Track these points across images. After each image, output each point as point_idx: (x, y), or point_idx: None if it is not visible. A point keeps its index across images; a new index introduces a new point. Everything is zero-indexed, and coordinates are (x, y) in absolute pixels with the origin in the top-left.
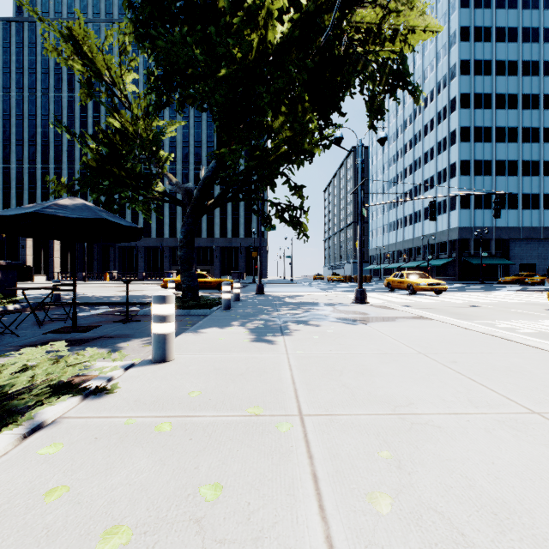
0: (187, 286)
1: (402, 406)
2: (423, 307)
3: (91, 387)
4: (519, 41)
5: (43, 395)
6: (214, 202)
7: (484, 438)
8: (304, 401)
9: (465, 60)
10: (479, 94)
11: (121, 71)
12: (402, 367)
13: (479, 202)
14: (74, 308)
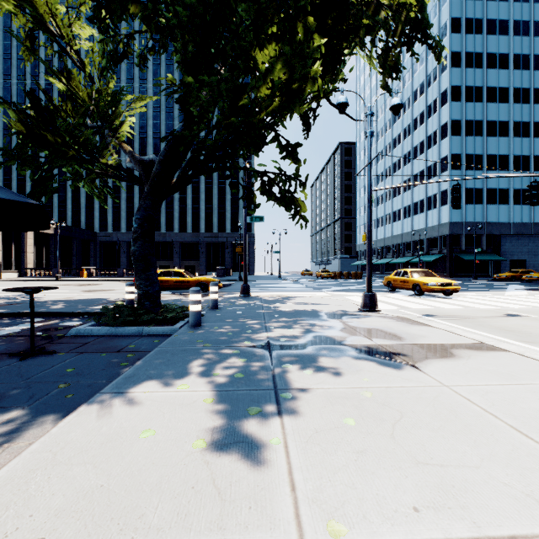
0: (143, 292)
1: None
2: (451, 317)
3: None
4: (510, 34)
5: None
6: (180, 178)
7: None
8: None
9: (456, 52)
10: (471, 87)
11: (69, 19)
12: None
13: (470, 196)
14: None
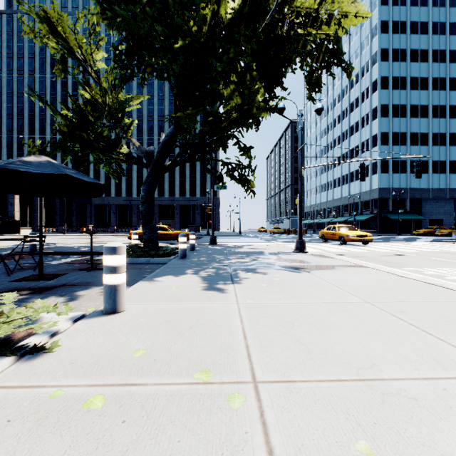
0: (148, 237)
1: (365, 368)
2: (355, 256)
3: (28, 345)
4: (429, 33)
5: None
6: (172, 162)
7: None
8: (258, 362)
9: (384, 49)
10: (396, 77)
11: (91, 49)
12: (353, 318)
13: (396, 167)
14: (40, 257)
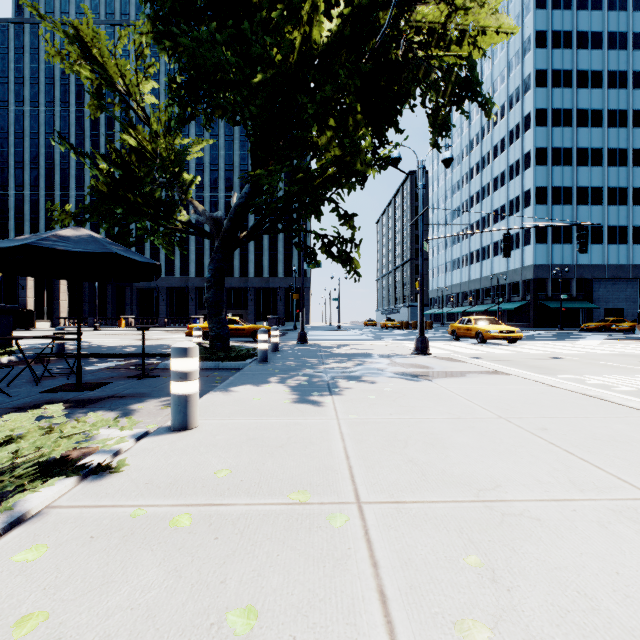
0: (216, 334)
1: (487, 489)
2: (496, 359)
3: (91, 464)
4: (604, 48)
5: (26, 478)
6: (248, 233)
7: (599, 536)
8: (362, 483)
9: (541, 70)
10: (558, 110)
11: (137, 79)
12: (481, 436)
13: (557, 235)
14: (78, 361)
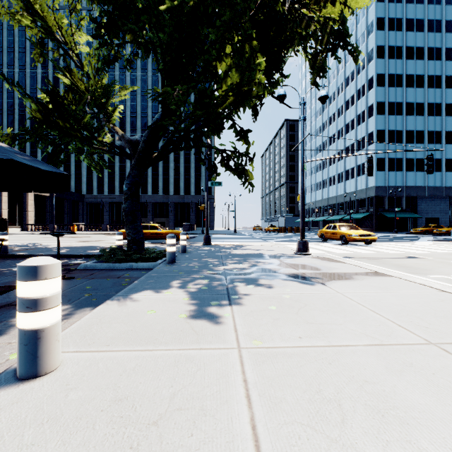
0: (132, 238)
1: None
2: (364, 258)
3: None
4: (425, 31)
5: None
6: (159, 153)
7: None
8: None
9: (380, 46)
10: (392, 75)
11: (72, 30)
12: (436, 387)
13: (392, 165)
14: None
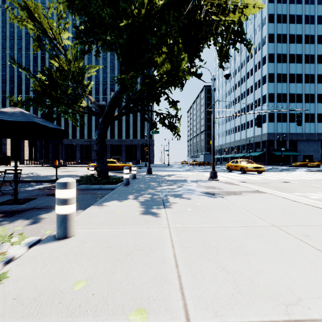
0: (100, 169)
1: (293, 304)
2: (254, 183)
3: None
4: (303, 23)
5: None
6: (119, 113)
7: None
8: (190, 297)
9: (271, 34)
10: (280, 54)
11: (59, 30)
12: (267, 243)
13: (279, 118)
14: (15, 186)
